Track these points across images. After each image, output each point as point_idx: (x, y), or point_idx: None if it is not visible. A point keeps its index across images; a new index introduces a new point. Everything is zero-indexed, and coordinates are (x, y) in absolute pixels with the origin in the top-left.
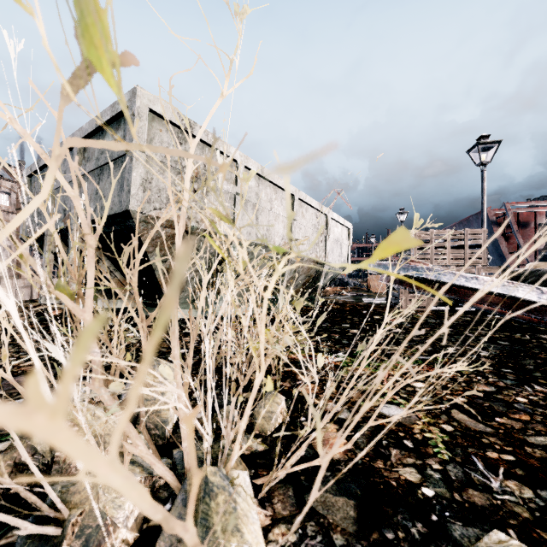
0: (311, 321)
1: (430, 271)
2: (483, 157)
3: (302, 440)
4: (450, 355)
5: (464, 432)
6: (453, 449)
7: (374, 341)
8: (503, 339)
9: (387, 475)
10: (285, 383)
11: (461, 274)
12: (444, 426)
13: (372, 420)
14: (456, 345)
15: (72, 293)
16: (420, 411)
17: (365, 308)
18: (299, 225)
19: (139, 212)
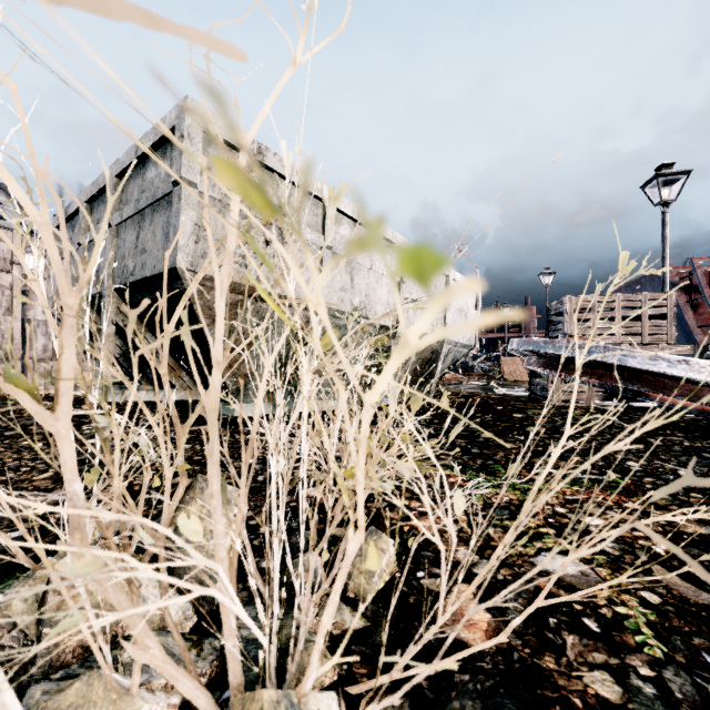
0: (441, 434)
1: (609, 351)
2: (664, 194)
3: (422, 612)
4: (633, 473)
5: (680, 607)
6: (667, 637)
7: (547, 467)
8: (709, 451)
9: (564, 685)
10: (393, 513)
11: (660, 356)
12: (644, 593)
13: (541, 598)
14: (640, 459)
15: (33, 388)
16: (601, 566)
17: (500, 403)
18: (409, 289)
19: (190, 270)
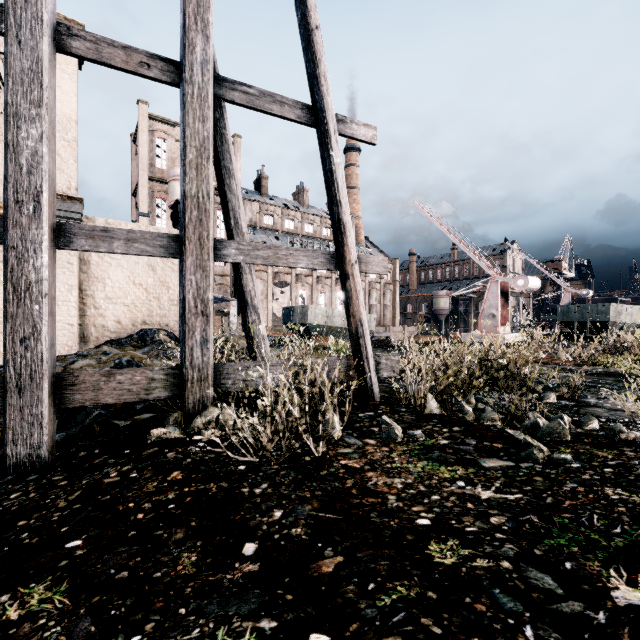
0: None
1: None
2: None
3: None
4: None
5: None
6: None
7: None
8: None
9: None
10: None
11: None
12: None
13: None
14: None
15: None
16: None
17: None
18: None
19: (610, 321)
